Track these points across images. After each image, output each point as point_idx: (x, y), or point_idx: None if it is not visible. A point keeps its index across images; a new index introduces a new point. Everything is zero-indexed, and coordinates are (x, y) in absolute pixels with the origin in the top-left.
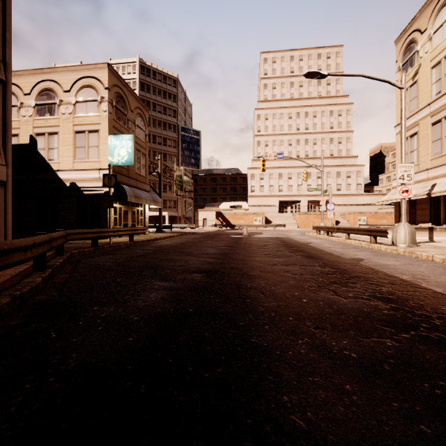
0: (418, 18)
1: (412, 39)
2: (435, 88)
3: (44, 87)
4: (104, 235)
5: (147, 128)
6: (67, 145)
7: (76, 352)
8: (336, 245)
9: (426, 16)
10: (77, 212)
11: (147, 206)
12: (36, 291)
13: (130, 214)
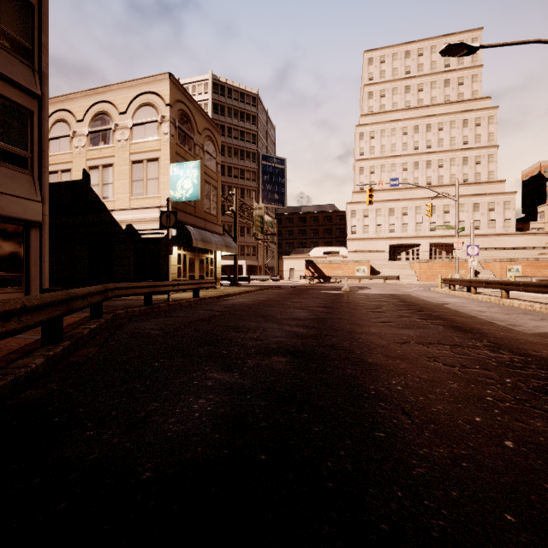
0: None
1: None
2: None
3: (98, 110)
4: (159, 290)
5: (218, 155)
6: (123, 179)
7: None
8: (490, 308)
9: None
10: (134, 260)
11: (218, 253)
12: (29, 381)
13: (198, 263)
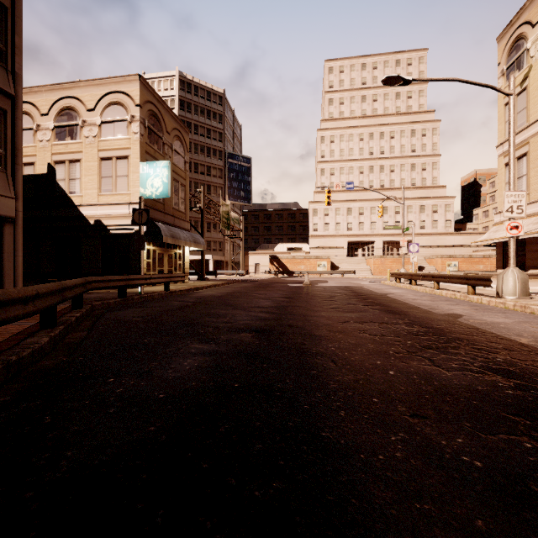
0: (528, 7)
1: (520, 34)
2: None
3: (64, 105)
4: (133, 283)
5: (187, 154)
6: (91, 175)
7: (73, 448)
8: (422, 297)
9: None
10: (103, 255)
11: (187, 248)
12: (40, 355)
13: (166, 258)
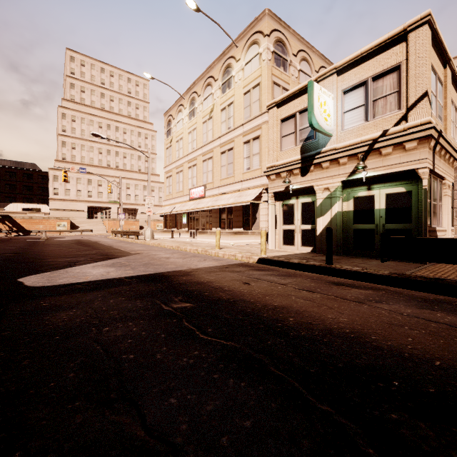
0: (172, 109)
1: (170, 119)
2: (177, 154)
3: None
4: None
5: None
6: None
7: None
8: (115, 242)
9: (174, 111)
10: None
11: None
12: None
13: None
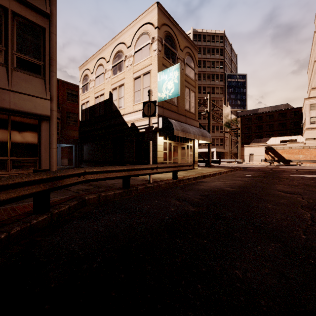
0: None
1: None
2: None
3: (116, 51)
4: (137, 173)
5: (196, 67)
6: (129, 92)
7: None
8: None
9: None
10: (136, 148)
11: (196, 142)
12: None
13: (180, 149)
